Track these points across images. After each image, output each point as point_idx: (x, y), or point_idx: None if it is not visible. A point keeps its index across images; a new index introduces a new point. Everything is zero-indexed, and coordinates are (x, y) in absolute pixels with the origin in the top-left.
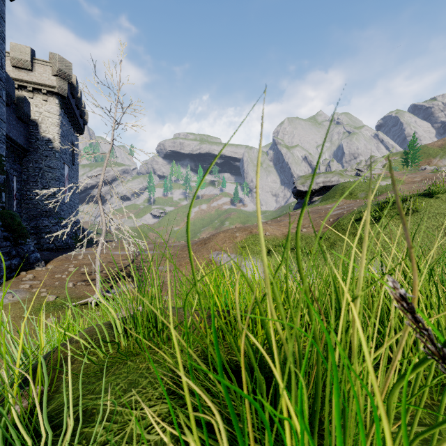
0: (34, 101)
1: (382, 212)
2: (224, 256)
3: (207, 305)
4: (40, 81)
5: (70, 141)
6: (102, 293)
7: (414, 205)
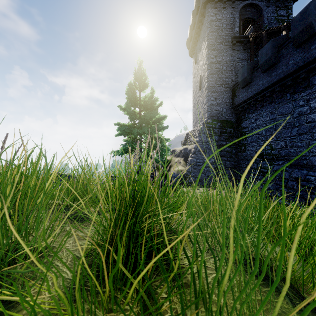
0: None
1: None
2: None
3: None
4: None
5: None
6: None
7: None
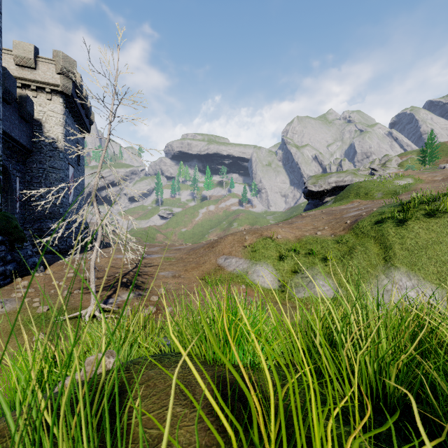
0: (38, 100)
1: (406, 213)
2: (233, 261)
3: (211, 353)
4: (43, 80)
5: (75, 142)
6: (97, 305)
7: (443, 205)
